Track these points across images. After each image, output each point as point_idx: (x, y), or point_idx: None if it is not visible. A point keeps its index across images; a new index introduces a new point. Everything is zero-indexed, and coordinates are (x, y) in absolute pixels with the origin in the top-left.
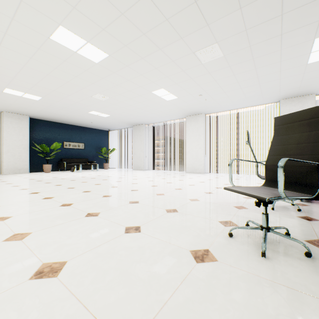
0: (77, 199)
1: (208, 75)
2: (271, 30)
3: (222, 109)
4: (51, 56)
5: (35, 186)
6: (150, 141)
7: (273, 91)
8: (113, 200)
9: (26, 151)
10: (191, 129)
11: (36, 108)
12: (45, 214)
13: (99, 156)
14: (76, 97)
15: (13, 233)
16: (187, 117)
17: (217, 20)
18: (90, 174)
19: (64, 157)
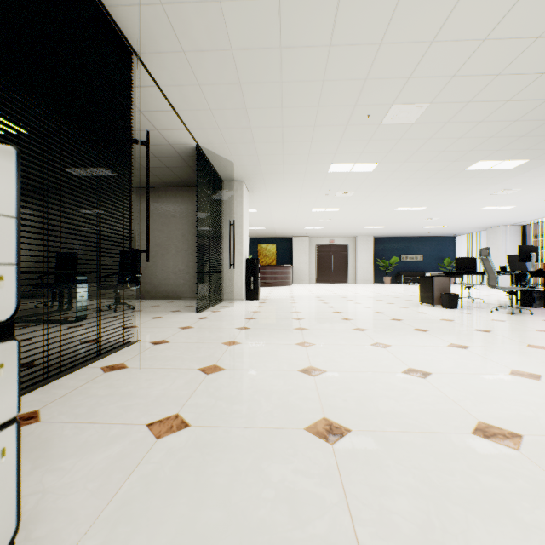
0: (407, 293)
1: (526, 194)
2: (543, 178)
3: None
4: (393, 214)
5: (383, 289)
6: (514, 247)
7: None
8: None
9: (371, 266)
10: None
11: (379, 231)
12: (393, 294)
13: (440, 269)
14: (409, 222)
15: (385, 295)
16: None
17: (488, 188)
18: None
19: (400, 270)
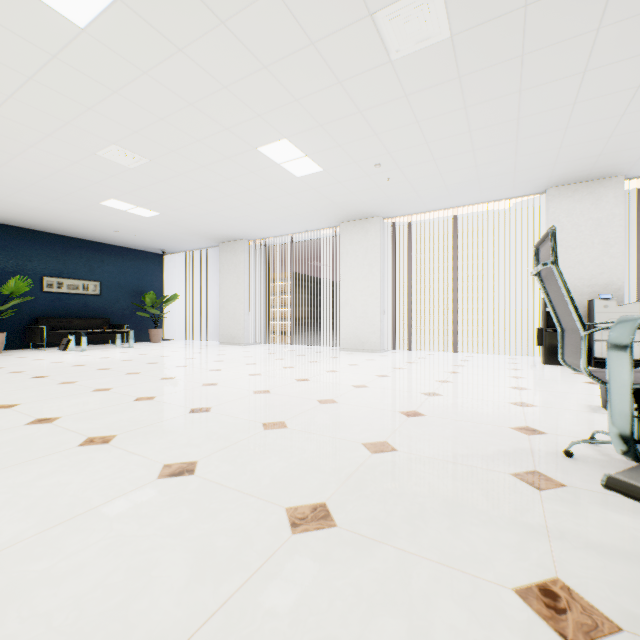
0: None
1: (403, 102)
2: None
3: (421, 207)
4: None
5: None
6: (259, 278)
7: (541, 163)
8: (108, 459)
9: None
10: (352, 251)
11: None
12: None
13: (139, 313)
14: (52, 153)
15: None
16: (343, 225)
17: None
18: (106, 357)
19: (44, 315)
